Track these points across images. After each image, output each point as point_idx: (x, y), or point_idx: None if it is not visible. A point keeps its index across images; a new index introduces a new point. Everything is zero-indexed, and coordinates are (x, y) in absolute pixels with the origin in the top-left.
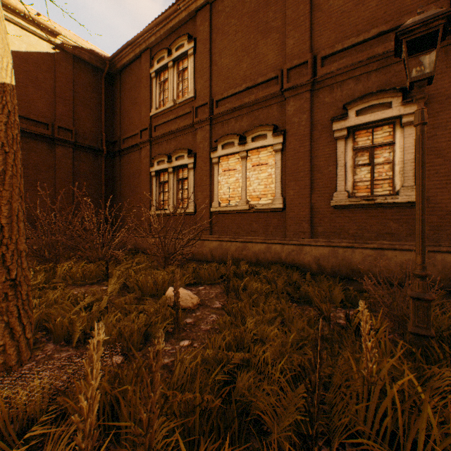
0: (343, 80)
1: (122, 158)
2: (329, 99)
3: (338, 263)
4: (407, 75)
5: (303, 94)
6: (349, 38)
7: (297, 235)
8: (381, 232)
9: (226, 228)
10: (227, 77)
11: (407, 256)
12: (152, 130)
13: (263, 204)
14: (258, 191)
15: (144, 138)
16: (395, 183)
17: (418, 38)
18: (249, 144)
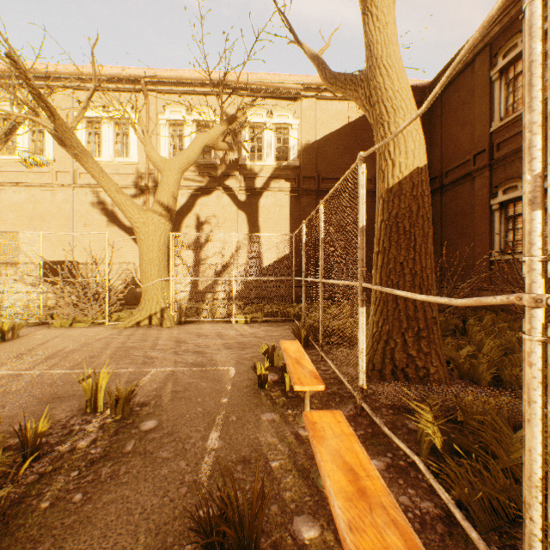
0: None
1: (443, 196)
2: None
3: None
4: None
5: None
6: None
7: None
8: None
9: None
10: None
11: None
12: (492, 149)
13: None
14: None
15: (479, 163)
16: None
17: None
18: None
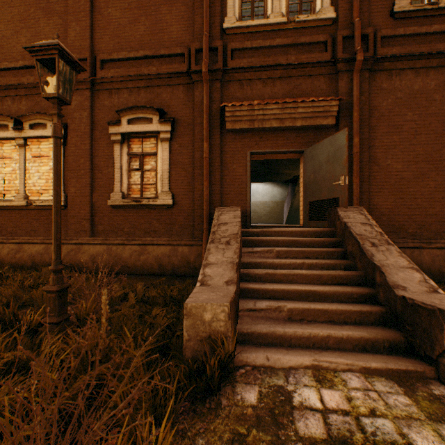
0: (120, 88)
1: None
2: (109, 103)
3: (111, 259)
4: (42, 91)
5: (84, 91)
6: (125, 51)
7: (78, 233)
8: (148, 230)
9: (1, 227)
10: (3, 46)
11: (162, 249)
12: None
13: (43, 201)
14: (39, 185)
15: None
16: (158, 188)
17: (51, 60)
18: (27, 130)
